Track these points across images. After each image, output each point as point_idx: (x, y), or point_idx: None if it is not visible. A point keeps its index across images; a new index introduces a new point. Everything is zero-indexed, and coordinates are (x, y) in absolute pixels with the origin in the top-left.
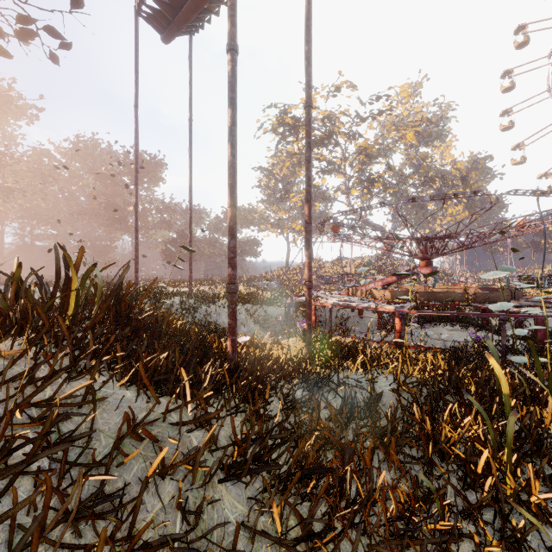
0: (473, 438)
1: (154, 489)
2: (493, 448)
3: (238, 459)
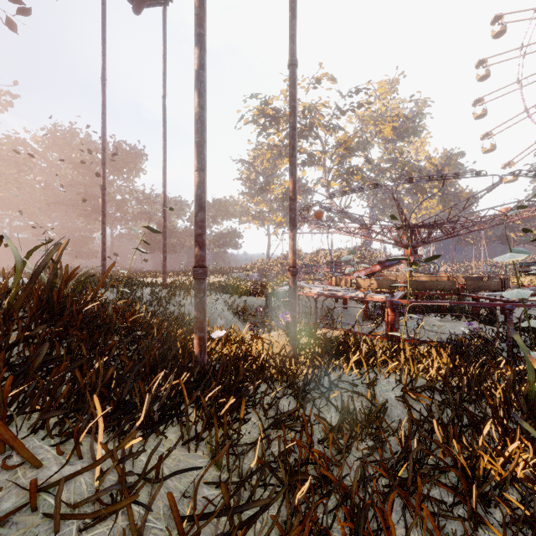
0: (535, 481)
1: None
2: None
3: None
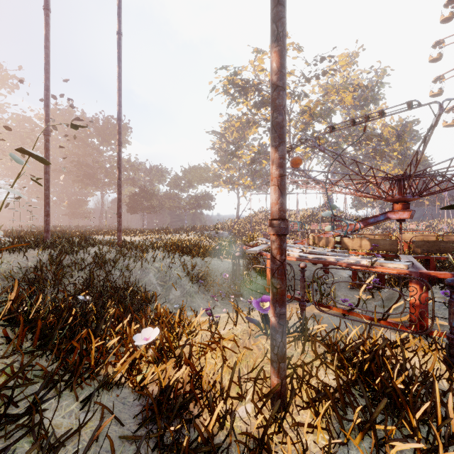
0: None
1: None
2: None
3: None
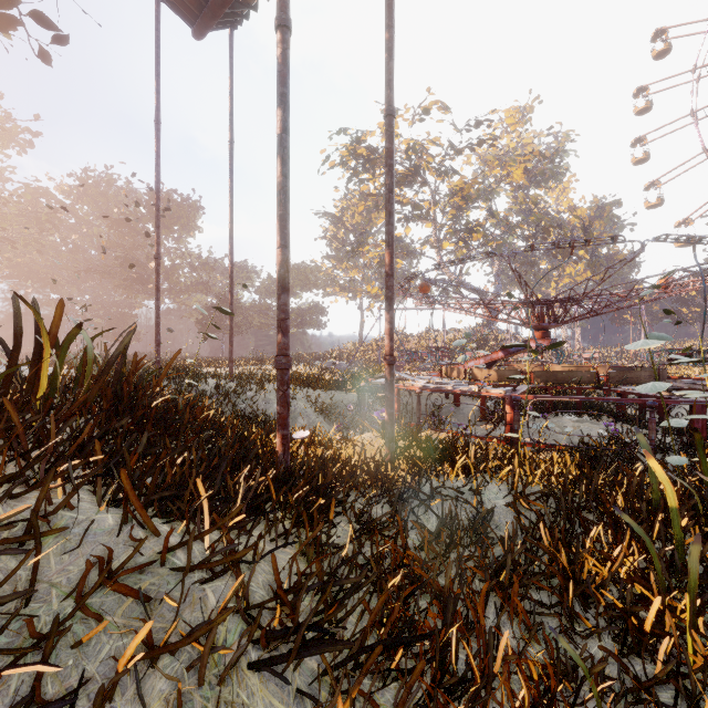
0: (632, 577)
1: (135, 687)
2: (663, 591)
3: (284, 620)
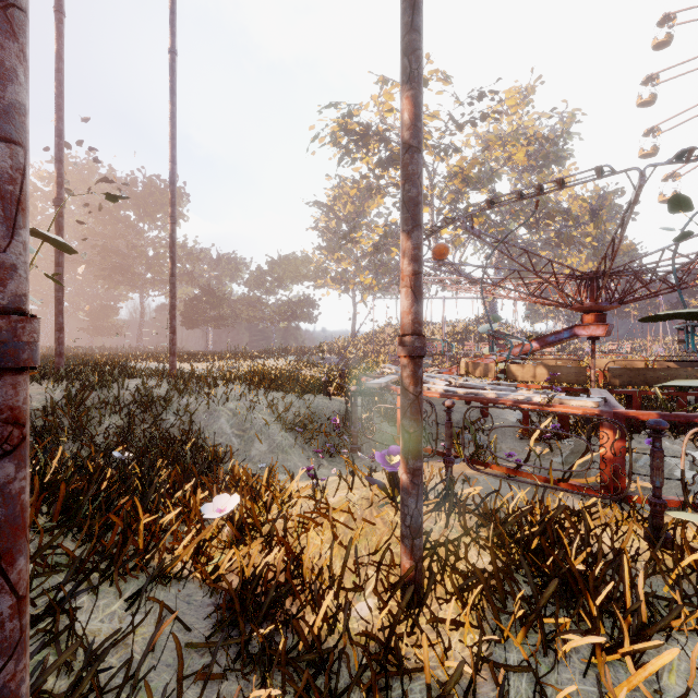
0: None
1: None
2: None
3: None
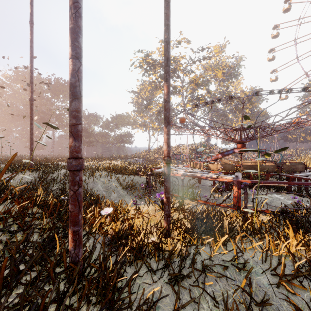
0: None
1: None
2: None
3: None
